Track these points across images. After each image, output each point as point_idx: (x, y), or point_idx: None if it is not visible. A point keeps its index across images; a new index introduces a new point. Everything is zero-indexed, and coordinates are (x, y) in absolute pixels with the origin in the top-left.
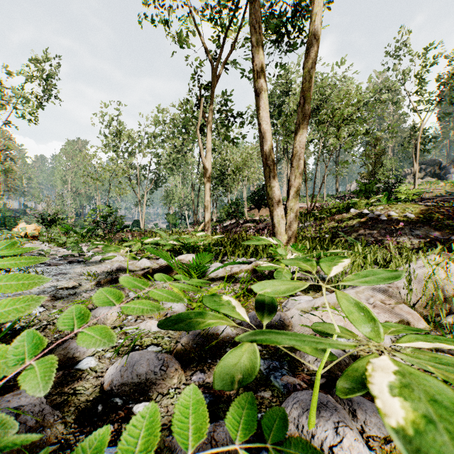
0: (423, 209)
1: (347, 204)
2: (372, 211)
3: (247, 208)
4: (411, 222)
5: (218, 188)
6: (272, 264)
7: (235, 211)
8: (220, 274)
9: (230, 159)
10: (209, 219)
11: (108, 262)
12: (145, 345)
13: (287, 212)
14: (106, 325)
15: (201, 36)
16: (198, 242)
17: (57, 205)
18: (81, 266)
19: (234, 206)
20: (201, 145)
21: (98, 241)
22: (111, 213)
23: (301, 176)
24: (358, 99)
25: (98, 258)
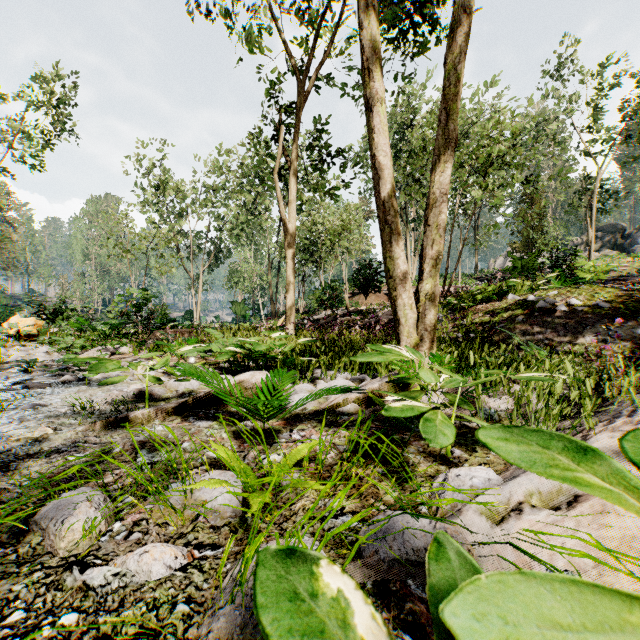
0: (621, 295)
1: (499, 288)
2: (541, 297)
3: (349, 294)
4: (606, 315)
5: (307, 264)
6: (412, 403)
7: (331, 297)
8: (309, 405)
9: (323, 223)
10: (293, 310)
11: (128, 380)
12: (121, 635)
13: (420, 300)
14: (57, 552)
15: (281, 32)
16: (275, 349)
17: (76, 289)
18: (80, 389)
19: (330, 290)
20: (280, 198)
21: (123, 344)
22: (148, 300)
23: (443, 241)
24: (514, 132)
25: (114, 373)
